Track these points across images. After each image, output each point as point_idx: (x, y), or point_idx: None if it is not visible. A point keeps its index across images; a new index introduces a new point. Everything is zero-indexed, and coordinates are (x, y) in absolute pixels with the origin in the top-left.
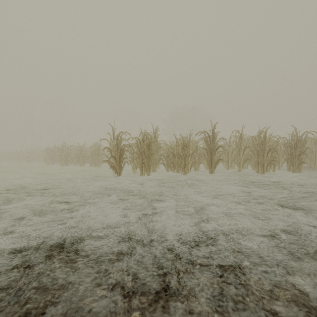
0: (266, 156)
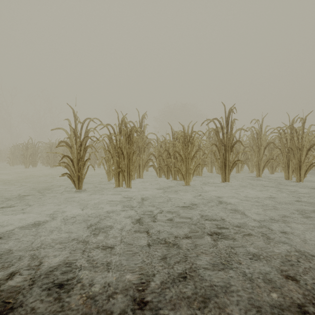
0: (304, 155)
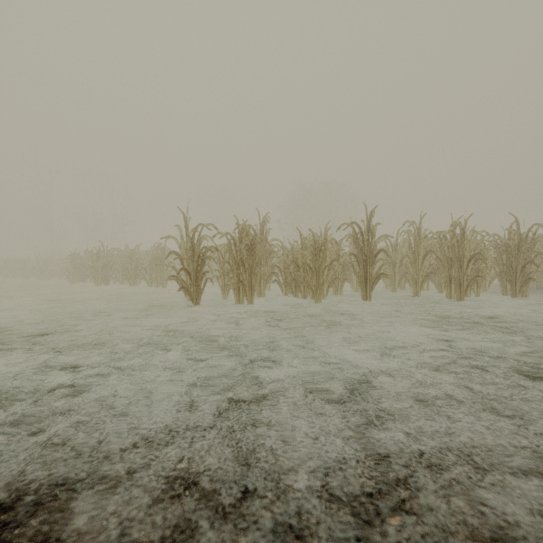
0: (465, 268)
